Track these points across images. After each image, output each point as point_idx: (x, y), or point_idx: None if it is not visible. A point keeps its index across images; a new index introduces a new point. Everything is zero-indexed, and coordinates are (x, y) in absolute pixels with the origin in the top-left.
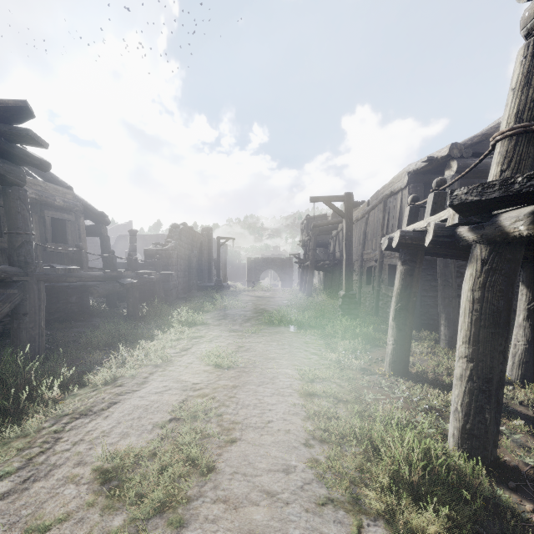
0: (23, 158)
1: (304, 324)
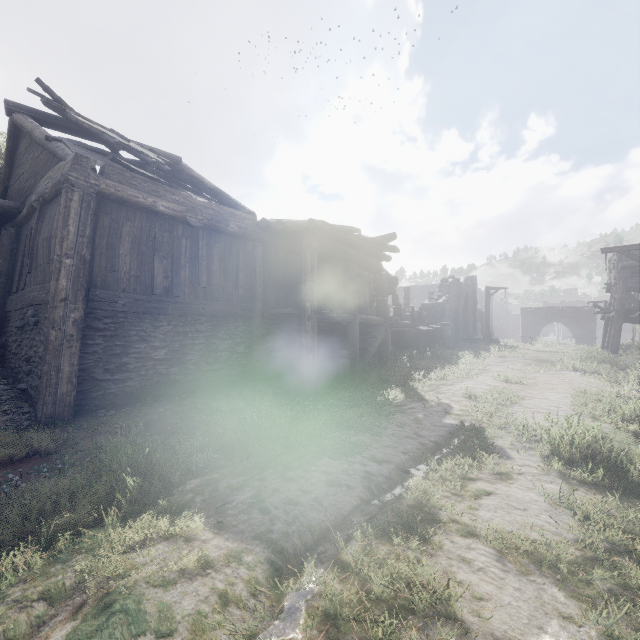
0: (383, 258)
1: (591, 372)
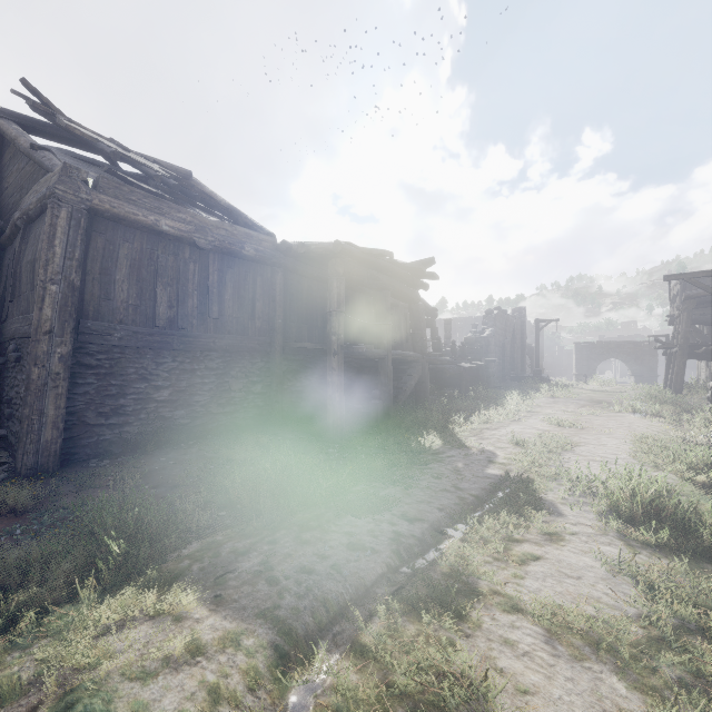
0: (420, 286)
1: (653, 414)
